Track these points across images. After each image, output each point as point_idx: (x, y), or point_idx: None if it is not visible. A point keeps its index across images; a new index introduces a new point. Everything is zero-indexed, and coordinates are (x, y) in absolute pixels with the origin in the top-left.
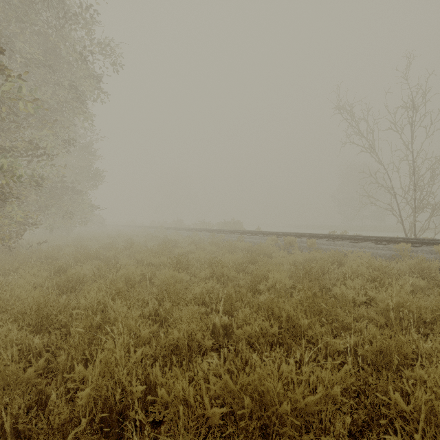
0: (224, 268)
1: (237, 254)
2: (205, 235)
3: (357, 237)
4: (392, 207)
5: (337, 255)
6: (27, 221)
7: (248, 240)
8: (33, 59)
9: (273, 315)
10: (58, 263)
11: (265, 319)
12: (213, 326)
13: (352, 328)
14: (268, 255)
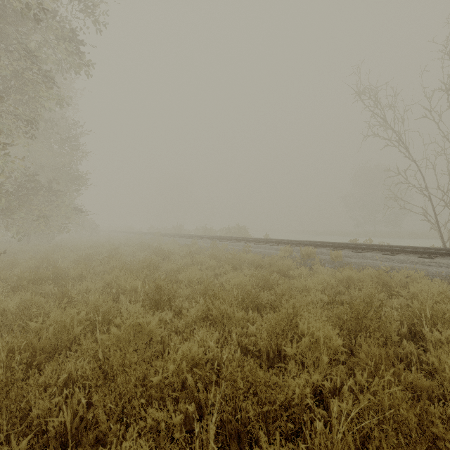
0: (224, 305)
1: (243, 270)
2: (205, 243)
3: (391, 248)
4: (426, 211)
5: (383, 276)
6: None
7: (256, 251)
8: None
9: None
10: None
11: None
12: None
13: None
14: (283, 272)
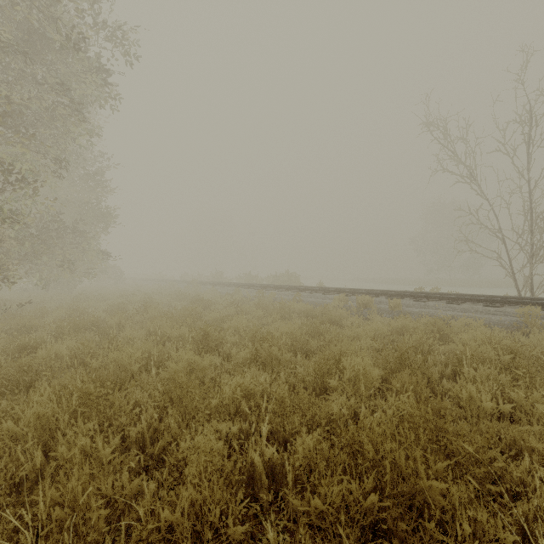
0: (273, 348)
1: (293, 319)
2: (250, 292)
3: (456, 296)
4: (499, 255)
5: (438, 324)
6: (5, 275)
7: (307, 300)
8: (2, 44)
9: (363, 457)
10: (23, 339)
11: (345, 456)
12: (250, 466)
13: (505, 474)
14: (336, 322)
